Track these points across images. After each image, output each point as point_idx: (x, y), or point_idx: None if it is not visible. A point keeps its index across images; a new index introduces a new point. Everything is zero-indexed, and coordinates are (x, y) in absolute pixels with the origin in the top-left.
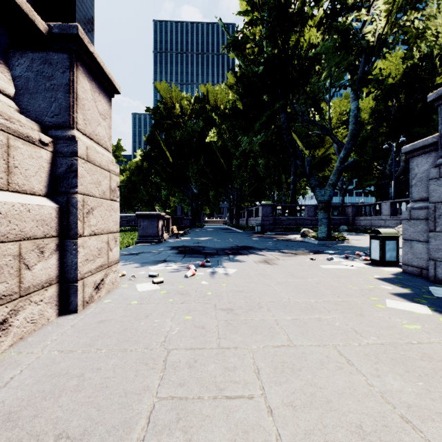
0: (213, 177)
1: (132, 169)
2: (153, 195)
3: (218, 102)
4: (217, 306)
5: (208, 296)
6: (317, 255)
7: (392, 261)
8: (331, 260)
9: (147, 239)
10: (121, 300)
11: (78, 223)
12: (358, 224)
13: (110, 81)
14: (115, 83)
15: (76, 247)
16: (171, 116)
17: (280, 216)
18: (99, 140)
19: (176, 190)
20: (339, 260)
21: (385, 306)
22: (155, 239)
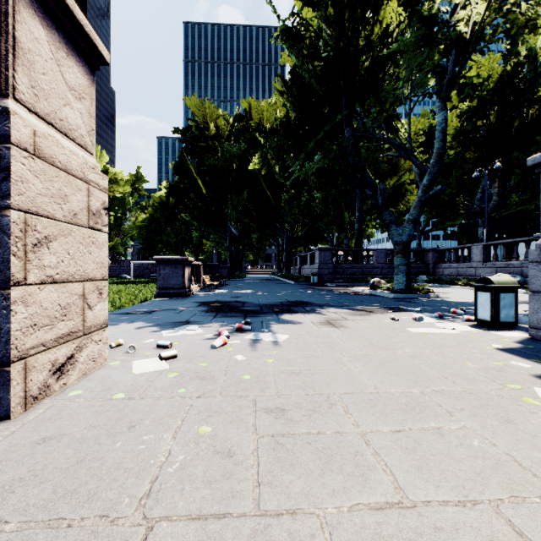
0: (257, 214)
1: (156, 205)
2: (183, 238)
3: (264, 120)
4: (257, 403)
5: (245, 383)
6: (398, 314)
7: (509, 322)
8: (420, 320)
9: (169, 293)
10: (98, 392)
11: (12, 261)
12: (440, 274)
13: (88, 39)
14: (99, 44)
15: (7, 303)
16: (205, 137)
17: (342, 263)
18: (67, 130)
19: (211, 230)
20: (431, 320)
21: (540, 402)
22: (179, 293)
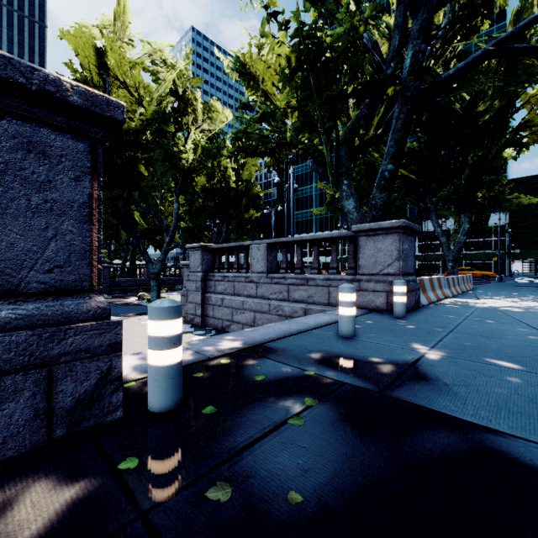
0: None
1: None
2: None
3: None
4: None
5: None
6: (144, 316)
7: None
8: None
9: None
10: None
11: None
12: None
13: None
14: None
15: None
16: None
17: (119, 278)
18: None
19: None
20: None
21: None
22: None
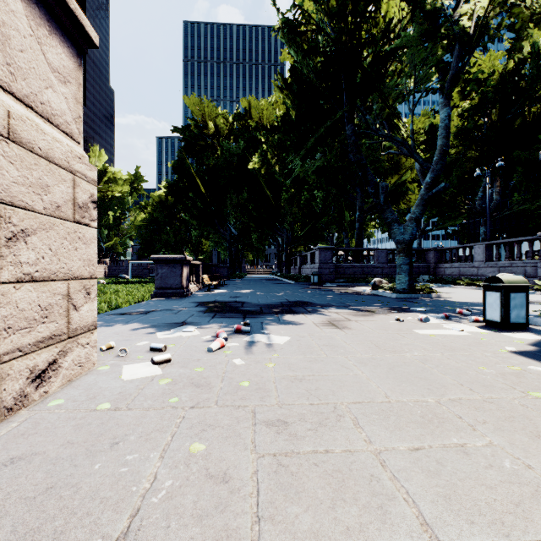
0: (256, 213)
1: (155, 204)
2: (182, 238)
3: (263, 119)
4: (257, 414)
5: (243, 390)
6: (403, 314)
7: (520, 323)
8: (426, 321)
9: (167, 293)
10: (81, 401)
11: None
12: (441, 273)
13: (73, 17)
14: (86, 25)
15: None
16: (204, 136)
17: (343, 263)
18: (49, 114)
19: (210, 230)
20: (437, 321)
21: None
22: (177, 293)
